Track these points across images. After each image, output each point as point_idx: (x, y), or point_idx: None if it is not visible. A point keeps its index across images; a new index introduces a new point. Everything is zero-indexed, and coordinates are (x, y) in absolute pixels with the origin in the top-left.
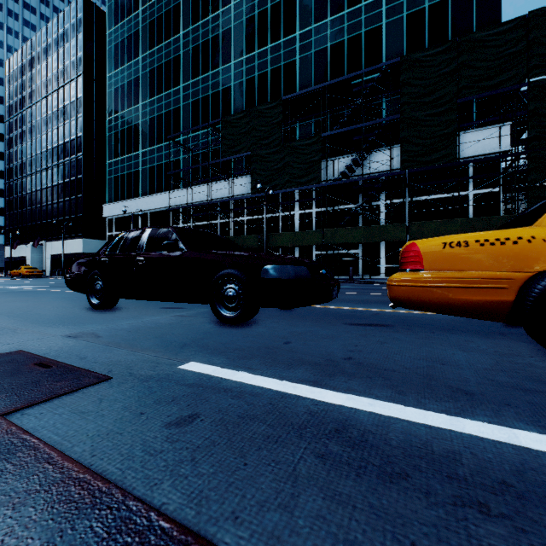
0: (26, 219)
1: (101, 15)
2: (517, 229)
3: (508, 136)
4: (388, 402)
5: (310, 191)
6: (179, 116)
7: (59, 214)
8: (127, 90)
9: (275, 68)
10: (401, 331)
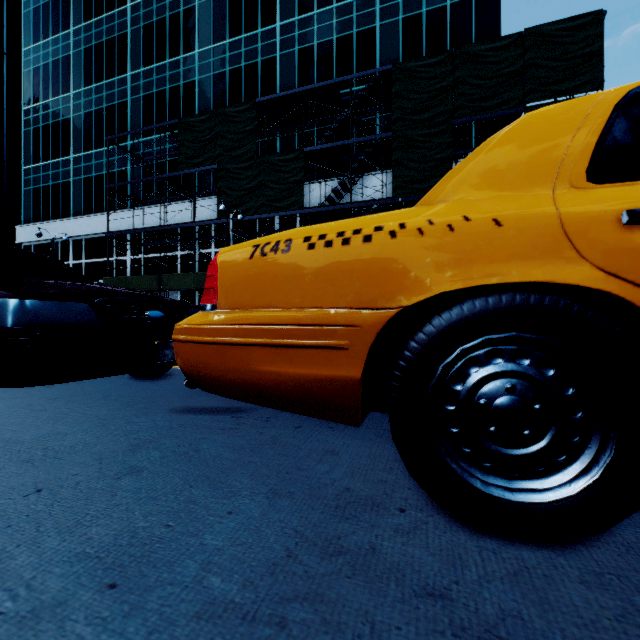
0: None
1: None
2: (385, 213)
3: None
4: None
5: (292, 219)
6: (126, 113)
7: None
8: (52, 71)
9: (251, 64)
10: (242, 426)
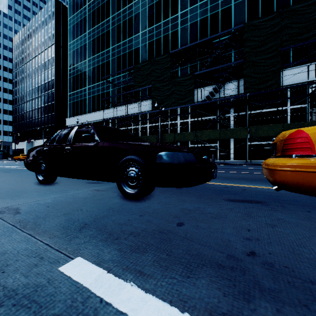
0: (23, 127)
1: (65, 9)
2: None
3: (314, 71)
4: None
5: (187, 108)
6: (109, 66)
7: (41, 124)
8: (79, 51)
9: (166, 35)
10: (278, 209)
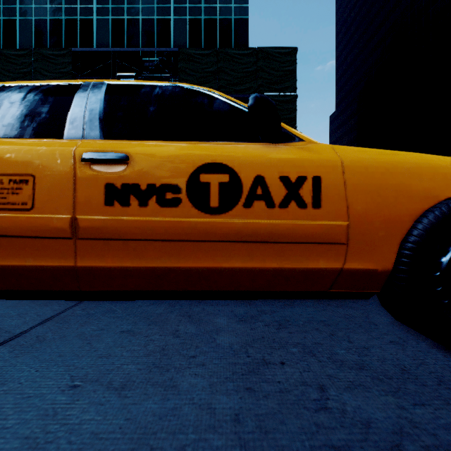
0: None
1: None
2: None
3: None
4: None
5: None
6: None
7: None
8: None
9: (71, 20)
10: None
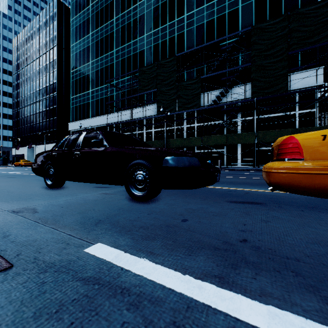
0: (24, 132)
1: (68, 10)
2: None
3: (322, 75)
4: (326, 324)
5: (193, 113)
6: (113, 69)
7: (43, 129)
8: (82, 54)
9: (172, 37)
10: (275, 209)
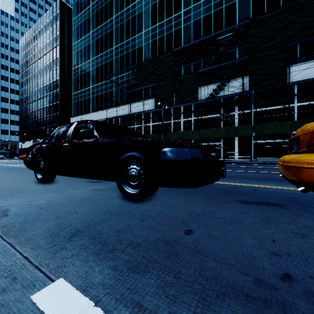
0: (29, 127)
1: (70, 10)
2: None
3: None
4: None
5: (190, 107)
6: (112, 65)
7: (47, 124)
8: (83, 51)
9: (169, 33)
10: (301, 213)
